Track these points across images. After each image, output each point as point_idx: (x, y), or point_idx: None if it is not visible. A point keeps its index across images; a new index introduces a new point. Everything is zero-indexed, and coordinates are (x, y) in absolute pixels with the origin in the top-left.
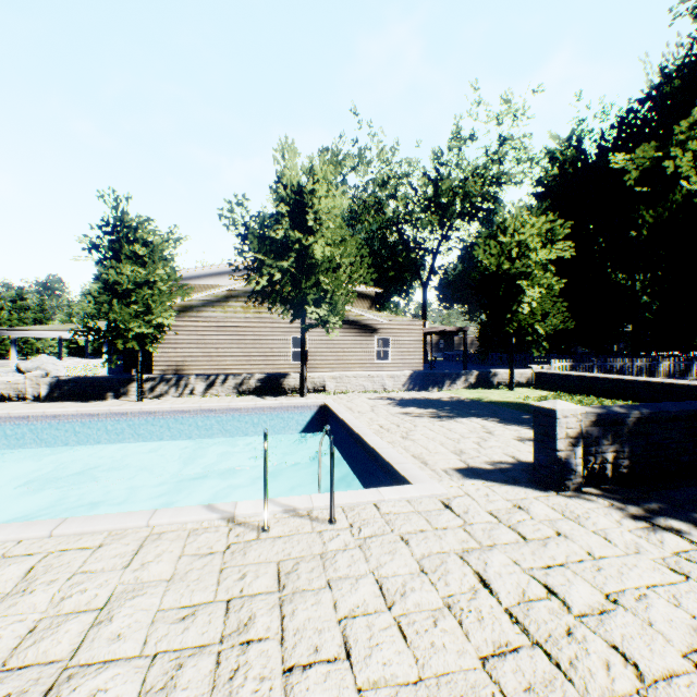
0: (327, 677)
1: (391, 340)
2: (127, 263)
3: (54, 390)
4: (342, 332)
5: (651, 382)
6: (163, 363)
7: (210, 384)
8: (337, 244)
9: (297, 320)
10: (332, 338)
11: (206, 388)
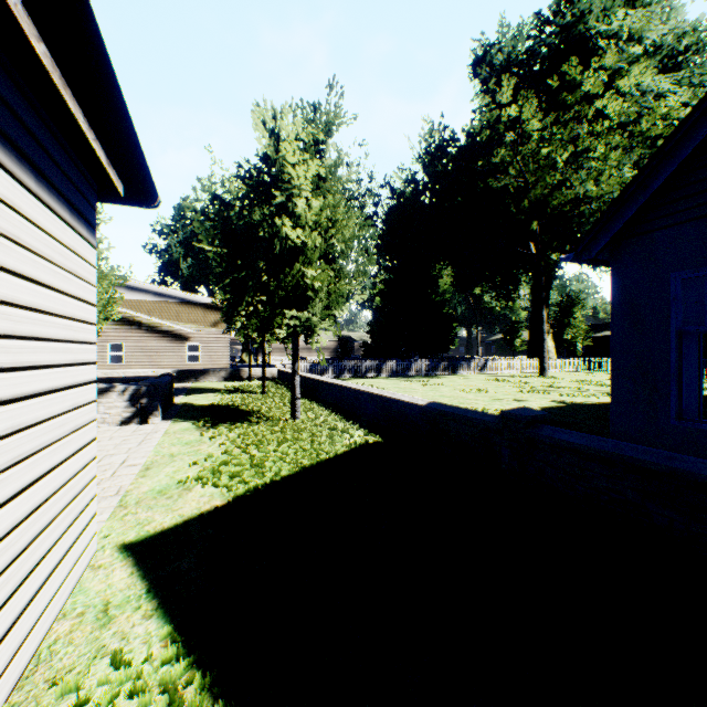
0: None
1: (202, 346)
2: None
3: None
4: (157, 340)
5: None
6: None
7: None
8: None
9: (115, 330)
10: (148, 344)
11: None
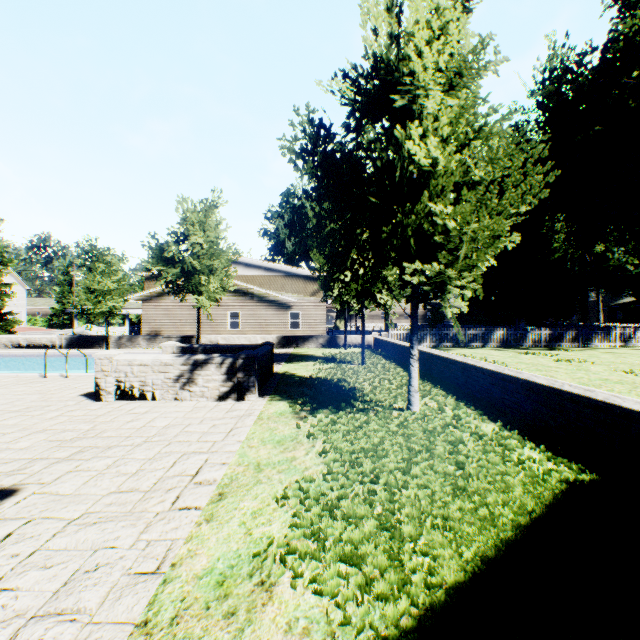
0: (6, 389)
1: (302, 314)
2: (98, 273)
3: (70, 342)
4: (265, 308)
5: (392, 343)
6: (148, 329)
7: (150, 341)
8: (214, 256)
9: (233, 301)
10: (258, 312)
11: (148, 343)
